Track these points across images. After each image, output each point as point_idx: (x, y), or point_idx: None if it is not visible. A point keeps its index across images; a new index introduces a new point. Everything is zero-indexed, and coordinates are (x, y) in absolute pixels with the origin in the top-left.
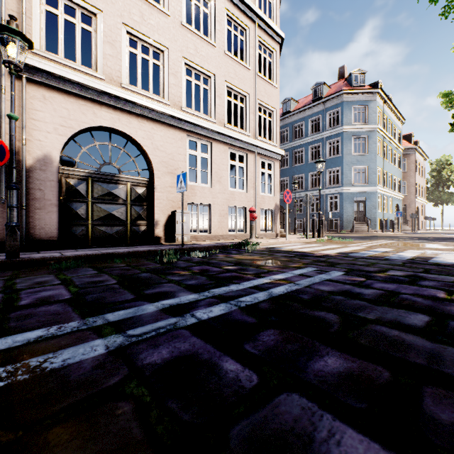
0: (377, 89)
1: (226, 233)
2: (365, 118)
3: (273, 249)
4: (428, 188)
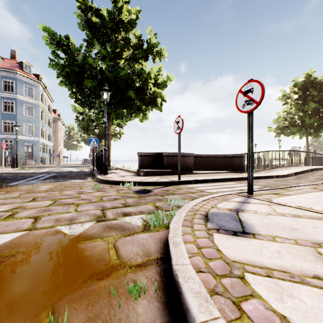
0: (40, 81)
1: None
2: (33, 95)
3: (9, 173)
4: (64, 140)
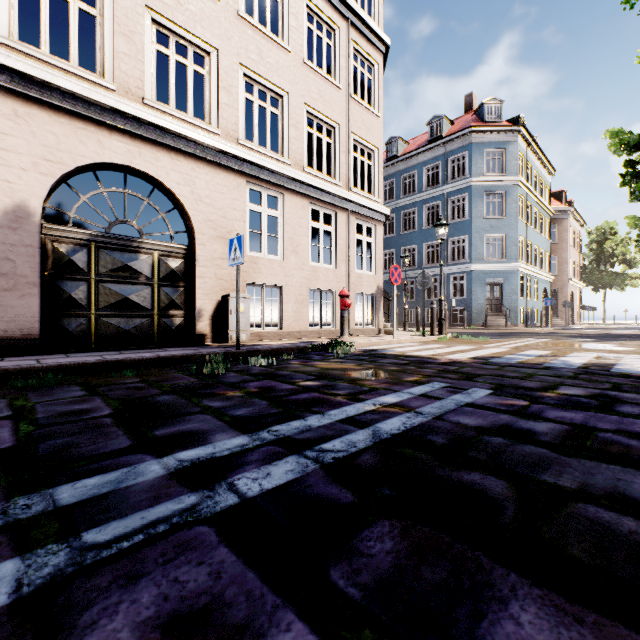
0: (518, 127)
1: (306, 328)
2: (502, 167)
3: (375, 352)
4: (585, 266)
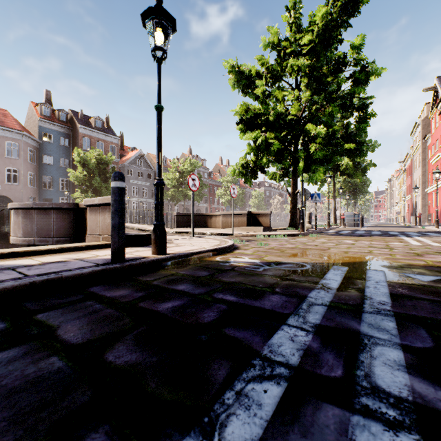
0: None
1: None
2: None
3: None
4: None
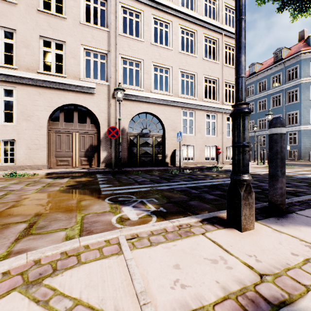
0: None
1: (203, 160)
2: None
3: (229, 170)
4: None
